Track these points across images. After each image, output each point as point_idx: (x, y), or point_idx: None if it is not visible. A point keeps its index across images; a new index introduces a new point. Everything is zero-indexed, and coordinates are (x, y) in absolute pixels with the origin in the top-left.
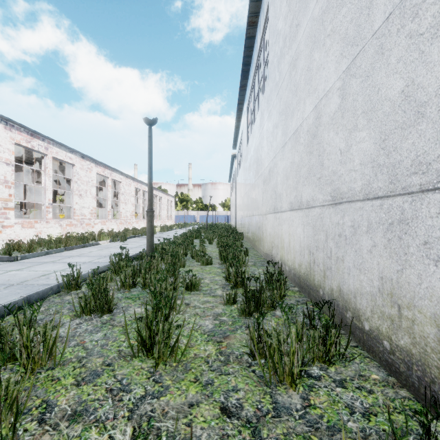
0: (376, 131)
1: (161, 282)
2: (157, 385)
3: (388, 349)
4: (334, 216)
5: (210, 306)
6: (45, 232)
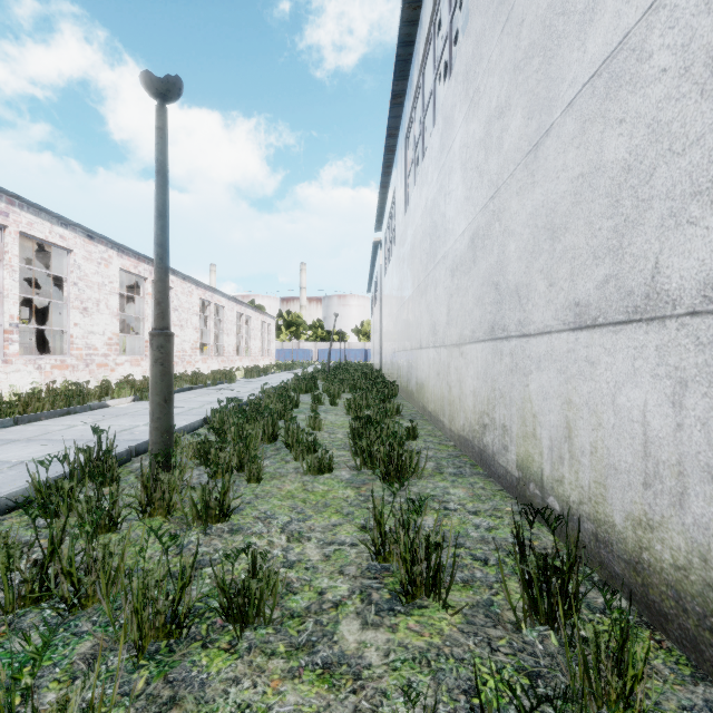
0: None
1: None
2: None
3: None
4: None
5: None
6: (0, 381)
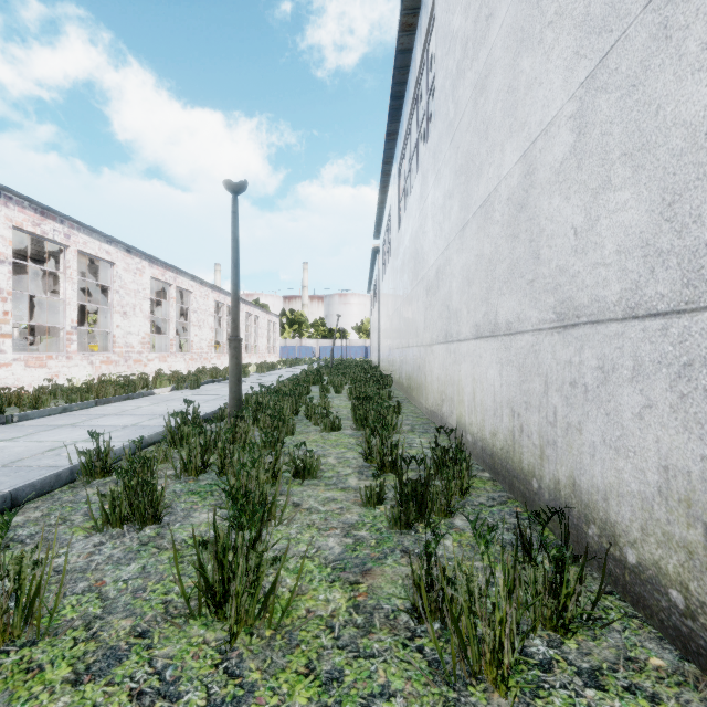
0: (653, 188)
1: (248, 469)
2: (232, 682)
3: (681, 607)
4: (562, 348)
5: (336, 509)
6: (64, 373)
